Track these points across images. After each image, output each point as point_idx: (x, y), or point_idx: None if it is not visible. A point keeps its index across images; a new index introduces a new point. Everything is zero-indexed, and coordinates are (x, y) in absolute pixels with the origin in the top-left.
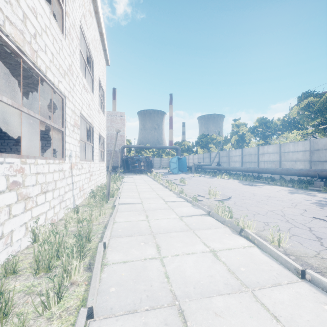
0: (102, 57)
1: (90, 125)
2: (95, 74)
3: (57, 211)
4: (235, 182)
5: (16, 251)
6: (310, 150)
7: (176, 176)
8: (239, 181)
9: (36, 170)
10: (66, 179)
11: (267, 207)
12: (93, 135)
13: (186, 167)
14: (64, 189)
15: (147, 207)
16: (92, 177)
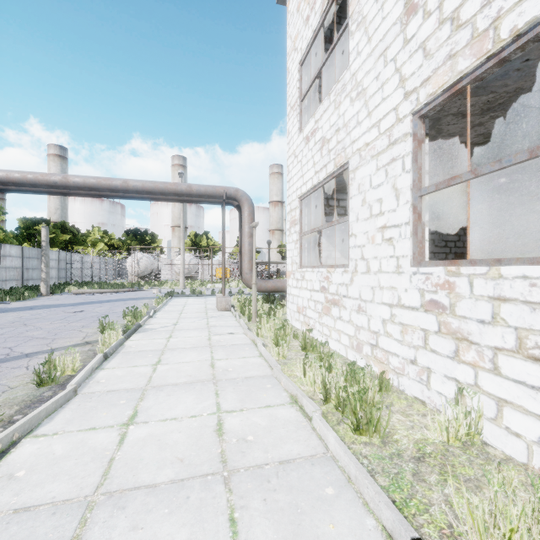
0: None
1: None
2: None
3: None
4: None
5: (436, 406)
6: None
7: None
8: None
9: (495, 291)
10: None
11: None
12: None
13: None
14: None
15: None
16: None
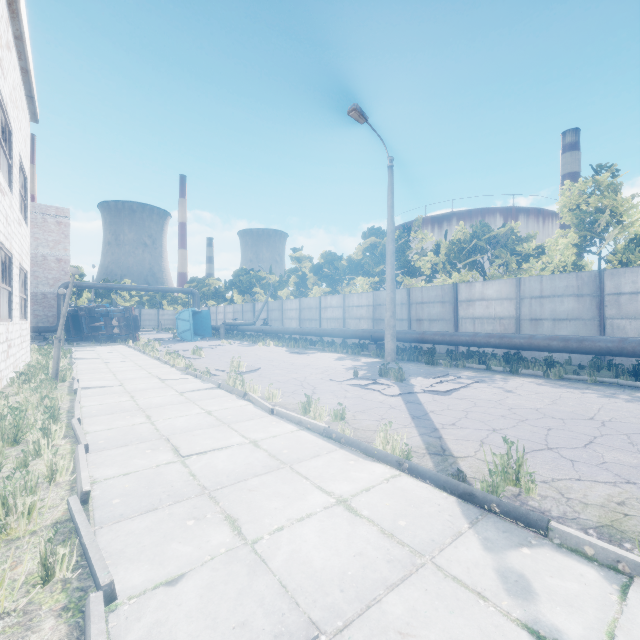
0: (24, 111)
1: (7, 253)
2: (15, 153)
3: None
4: (282, 351)
5: None
6: (373, 306)
7: (188, 344)
8: (289, 348)
9: None
10: None
11: (295, 375)
12: (11, 271)
13: (210, 329)
14: None
15: (133, 388)
16: (10, 349)
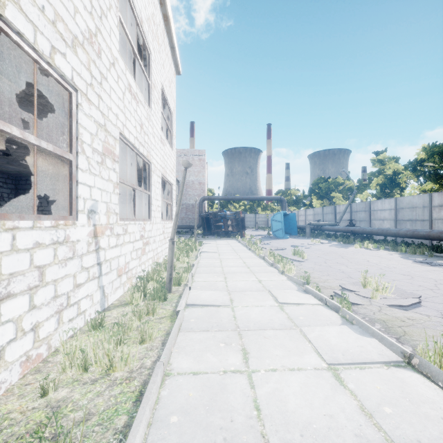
0: (168, 58)
1: (145, 160)
2: (155, 78)
3: (48, 333)
4: (396, 257)
5: None
6: None
7: (281, 241)
8: (400, 254)
9: None
10: (78, 258)
11: None
12: (150, 177)
13: (295, 228)
14: (72, 281)
15: (244, 317)
16: (148, 246)
